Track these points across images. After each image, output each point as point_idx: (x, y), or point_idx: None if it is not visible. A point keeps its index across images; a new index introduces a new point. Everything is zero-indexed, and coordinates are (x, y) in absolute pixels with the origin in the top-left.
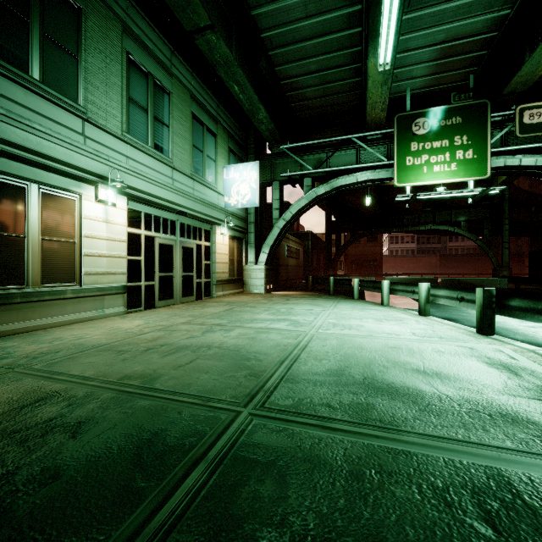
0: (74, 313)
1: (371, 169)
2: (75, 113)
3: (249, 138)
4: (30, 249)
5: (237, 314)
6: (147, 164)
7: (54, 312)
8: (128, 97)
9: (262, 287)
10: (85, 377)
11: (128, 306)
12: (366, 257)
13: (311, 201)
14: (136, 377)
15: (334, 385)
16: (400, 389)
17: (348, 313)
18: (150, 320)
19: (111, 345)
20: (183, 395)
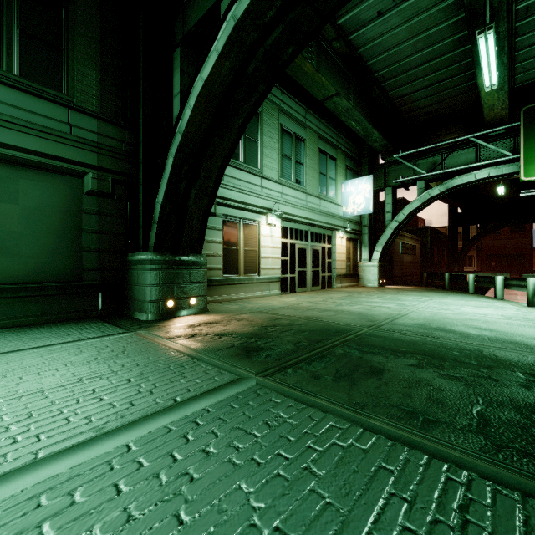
0: (256, 292)
1: (492, 166)
2: (258, 174)
3: (363, 152)
4: (239, 255)
5: (356, 298)
6: (292, 195)
7: (249, 290)
8: (281, 154)
9: (376, 281)
10: (288, 315)
11: (281, 290)
12: (508, 250)
13: (424, 202)
14: (311, 317)
15: (417, 327)
16: (458, 331)
17: (452, 302)
18: (298, 298)
19: (287, 307)
20: (336, 323)
